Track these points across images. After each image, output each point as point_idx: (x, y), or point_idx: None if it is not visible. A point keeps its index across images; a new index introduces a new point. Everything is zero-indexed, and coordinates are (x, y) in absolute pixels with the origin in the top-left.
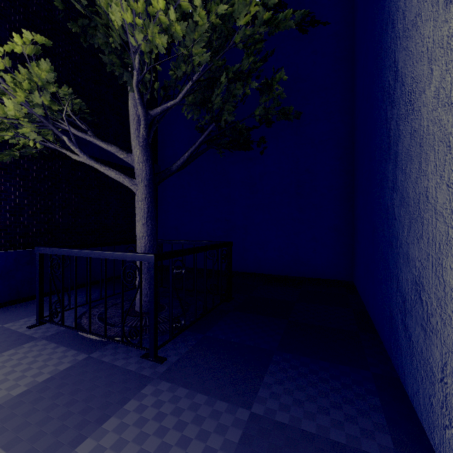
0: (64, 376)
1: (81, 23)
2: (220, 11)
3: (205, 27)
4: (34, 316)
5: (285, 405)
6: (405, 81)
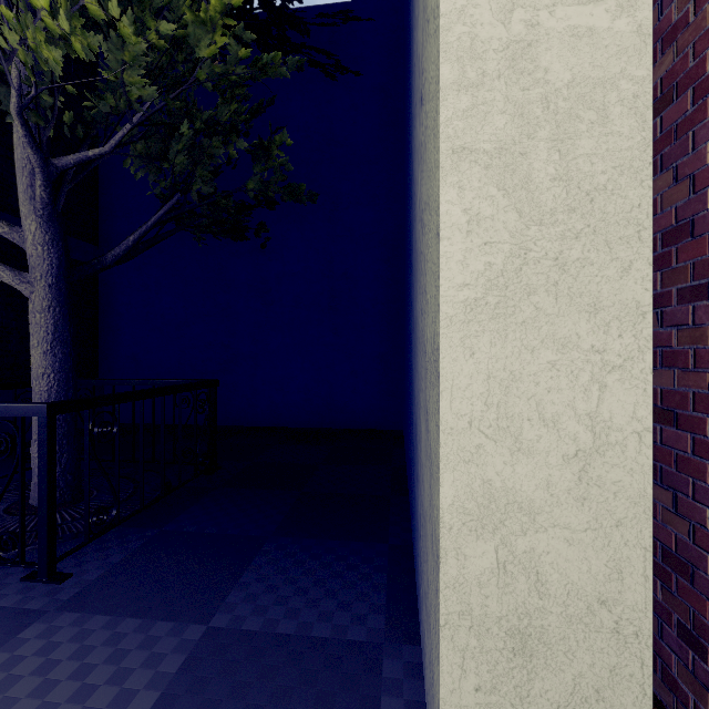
0: None
1: None
2: (164, 30)
3: (142, 47)
4: None
5: (262, 608)
6: (414, 178)
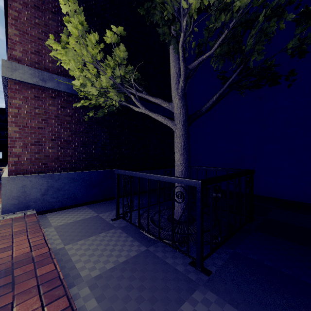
0: (134, 262)
1: (146, 7)
2: None
3: None
4: (113, 211)
5: None
6: None
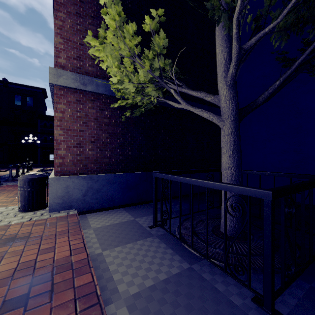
0: (177, 282)
1: None
2: None
3: None
4: (149, 215)
5: None
6: None
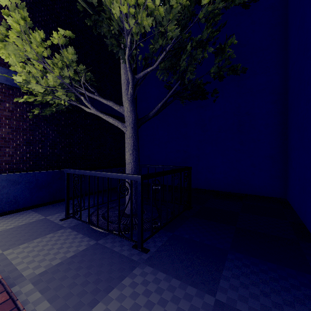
0: (83, 254)
1: (93, 19)
2: None
3: (178, 9)
4: (63, 212)
5: (243, 297)
6: None
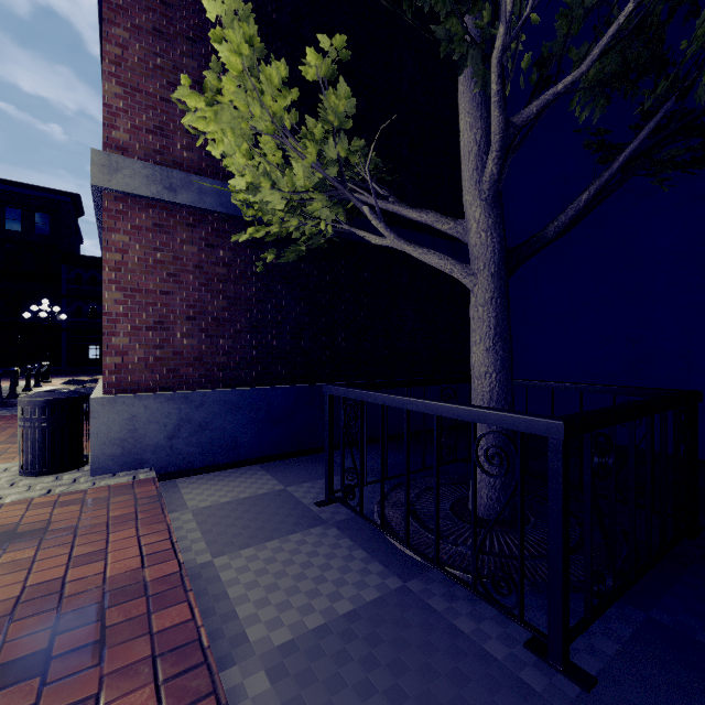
0: (374, 617)
1: None
2: None
3: None
4: (317, 480)
5: None
6: None
